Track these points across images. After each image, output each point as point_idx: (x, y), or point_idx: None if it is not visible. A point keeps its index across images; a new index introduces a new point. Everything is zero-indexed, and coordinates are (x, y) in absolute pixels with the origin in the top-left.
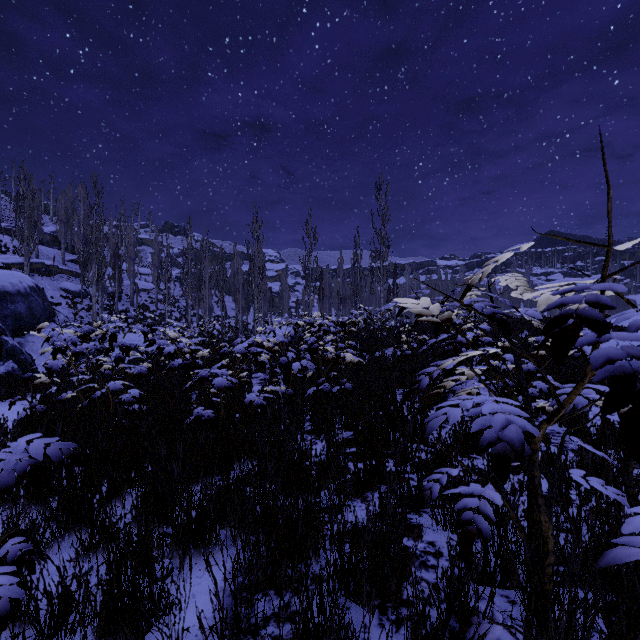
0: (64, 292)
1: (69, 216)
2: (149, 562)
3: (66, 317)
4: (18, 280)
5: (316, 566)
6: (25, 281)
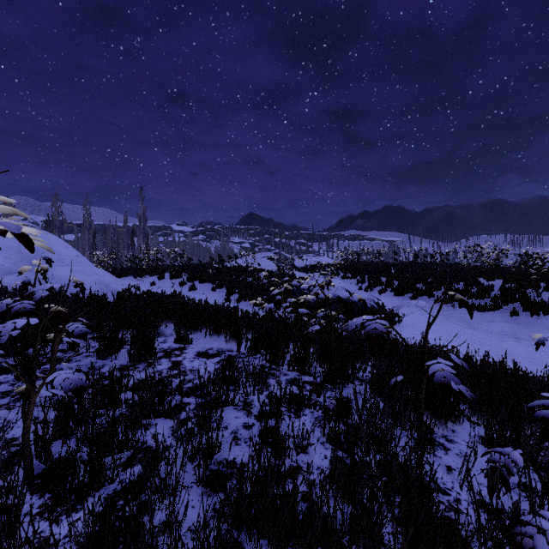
0: None
1: None
2: None
3: None
4: None
5: None
6: None
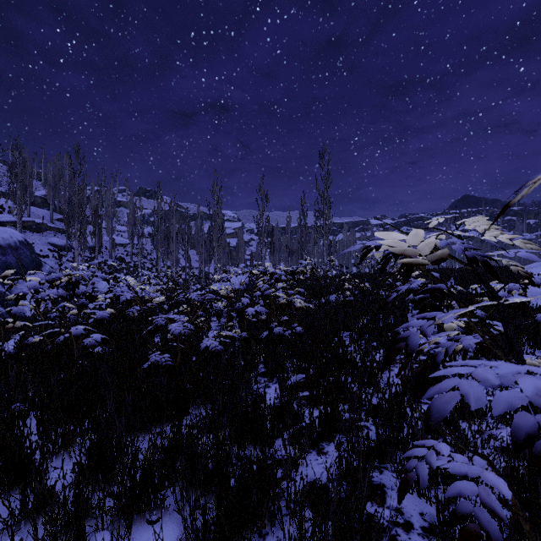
0: (52, 246)
1: (56, 181)
2: (83, 538)
3: (51, 267)
4: (9, 235)
5: (272, 538)
6: (15, 236)
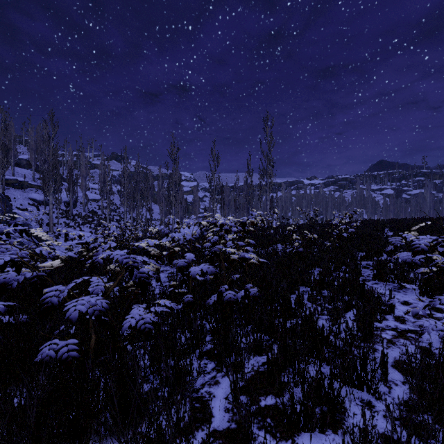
0: (31, 201)
1: (38, 145)
2: None
3: (25, 219)
4: None
5: None
6: None
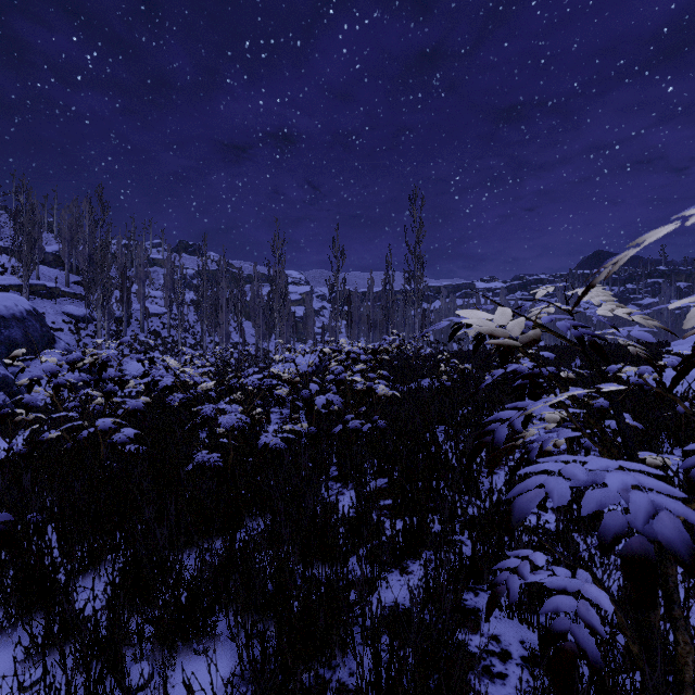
0: (67, 317)
1: (73, 233)
2: (119, 669)
3: (67, 344)
4: (13, 303)
5: (343, 670)
6: (21, 304)
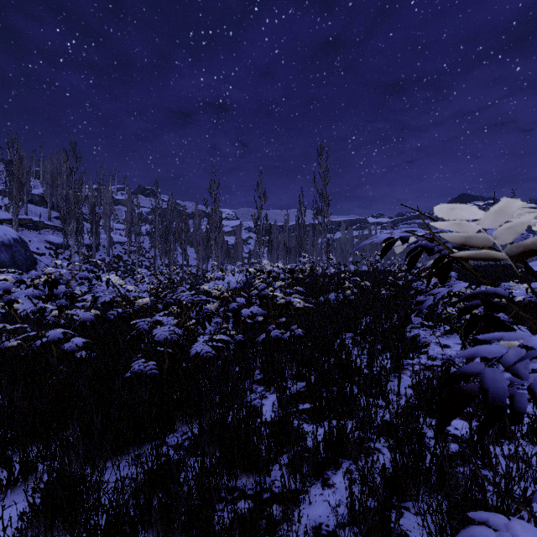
0: (48, 244)
1: (54, 179)
2: None
3: (46, 265)
4: (3, 233)
5: None
6: (9, 234)
